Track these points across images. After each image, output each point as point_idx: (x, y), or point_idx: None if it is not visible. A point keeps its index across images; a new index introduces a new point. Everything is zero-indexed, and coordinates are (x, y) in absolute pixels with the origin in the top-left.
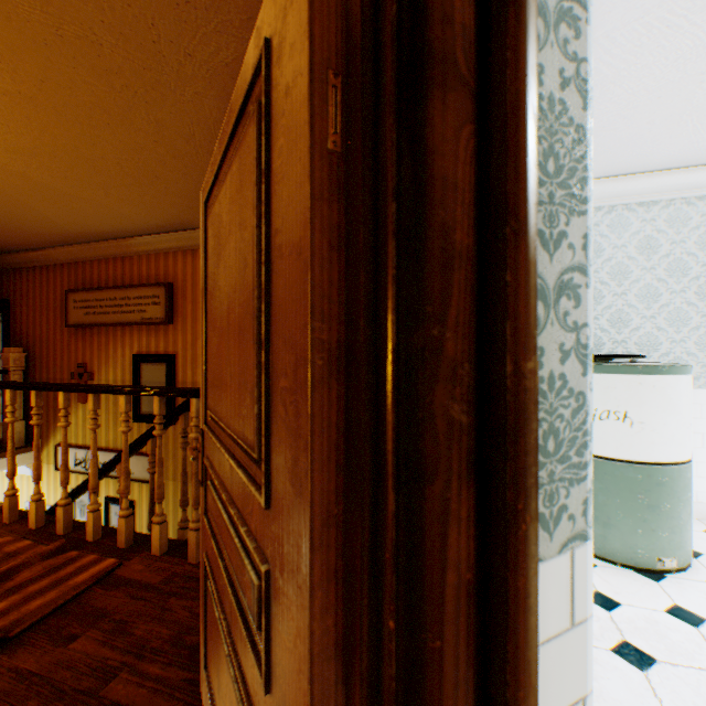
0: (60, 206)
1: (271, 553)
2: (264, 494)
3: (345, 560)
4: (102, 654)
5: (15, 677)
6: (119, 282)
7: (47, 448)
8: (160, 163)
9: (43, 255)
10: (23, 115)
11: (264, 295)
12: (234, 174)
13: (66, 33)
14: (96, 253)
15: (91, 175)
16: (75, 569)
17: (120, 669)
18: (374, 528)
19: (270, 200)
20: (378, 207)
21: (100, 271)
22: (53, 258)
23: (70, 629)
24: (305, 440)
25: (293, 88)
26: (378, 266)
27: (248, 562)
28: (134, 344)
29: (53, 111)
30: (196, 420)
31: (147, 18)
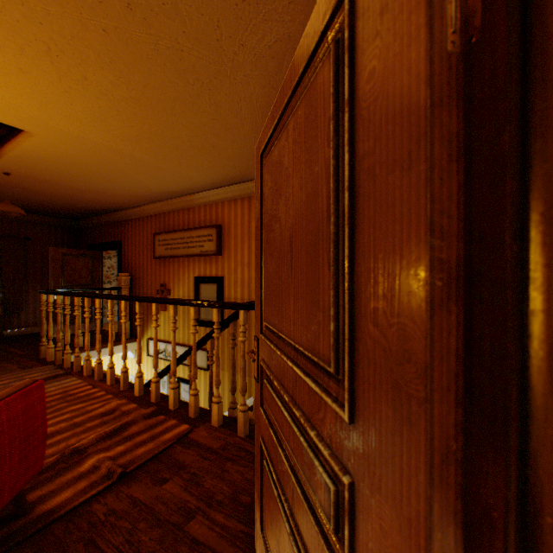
0: (151, 176)
1: (355, 467)
2: (346, 409)
3: (464, 502)
4: (183, 497)
5: (131, 502)
6: (186, 226)
7: (143, 340)
8: (216, 136)
9: (140, 210)
10: (132, 113)
11: (346, 219)
12: (298, 119)
13: (160, 47)
14: (171, 206)
15: (170, 151)
16: (163, 429)
17: (196, 511)
18: (520, 480)
19: (353, 127)
20: (528, 100)
21: (174, 219)
22: (146, 212)
23: (162, 473)
24: (418, 367)
25: (395, 1)
26: (528, 169)
27: (318, 463)
28: (195, 270)
29: (150, 108)
30: (243, 328)
31: (213, 22)
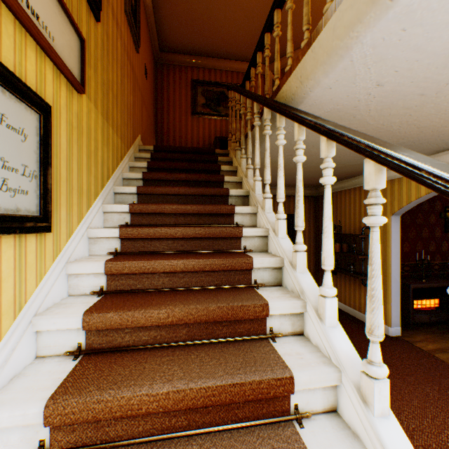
0: None
1: None
2: None
3: None
4: None
5: None
6: None
7: None
8: None
9: None
10: None
11: None
12: None
13: None
14: None
15: None
16: None
17: None
18: None
19: None
20: None
21: None
22: None
23: None
24: None
25: None
26: None
27: None
28: None
29: None
30: None
31: None
